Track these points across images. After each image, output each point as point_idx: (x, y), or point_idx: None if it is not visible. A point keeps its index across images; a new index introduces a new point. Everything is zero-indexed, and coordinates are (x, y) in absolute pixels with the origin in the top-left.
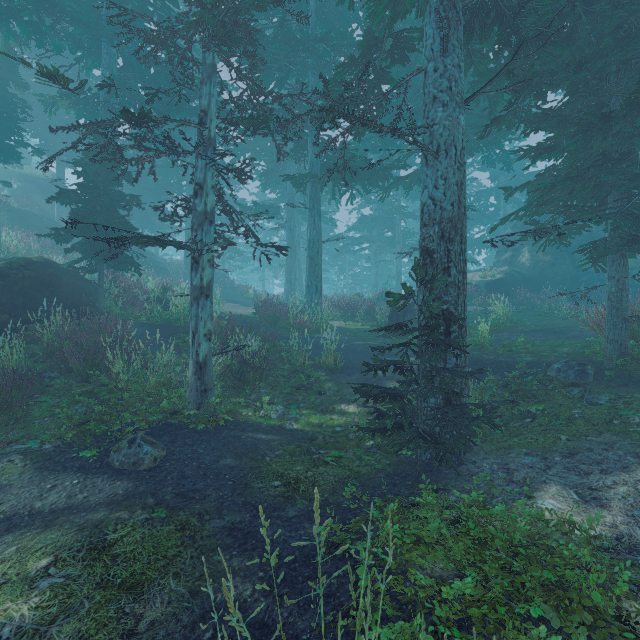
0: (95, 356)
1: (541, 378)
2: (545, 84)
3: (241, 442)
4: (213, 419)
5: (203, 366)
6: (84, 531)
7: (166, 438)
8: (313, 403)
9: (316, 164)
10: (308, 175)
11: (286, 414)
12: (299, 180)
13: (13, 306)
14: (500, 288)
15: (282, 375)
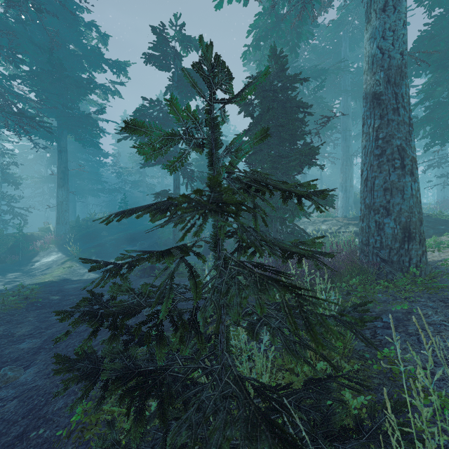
0: None
1: None
2: None
3: None
4: None
5: None
6: None
7: None
8: None
9: None
10: None
11: None
12: None
13: None
14: None
15: None
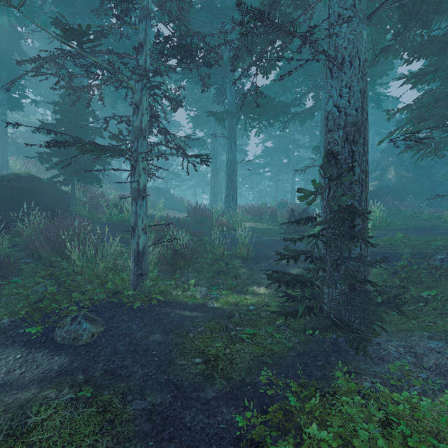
0: (59, 246)
1: (426, 267)
2: (431, 13)
3: (170, 319)
4: (147, 299)
5: (140, 254)
6: (8, 413)
7: (107, 315)
8: (230, 285)
9: (232, 104)
10: (226, 112)
11: (208, 294)
12: (220, 116)
13: (4, 208)
14: (372, 197)
15: (206, 262)
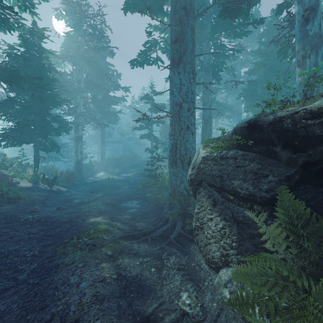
0: None
1: None
2: None
3: None
4: None
5: None
6: None
7: None
8: None
9: None
10: None
11: None
12: None
13: None
14: None
15: None
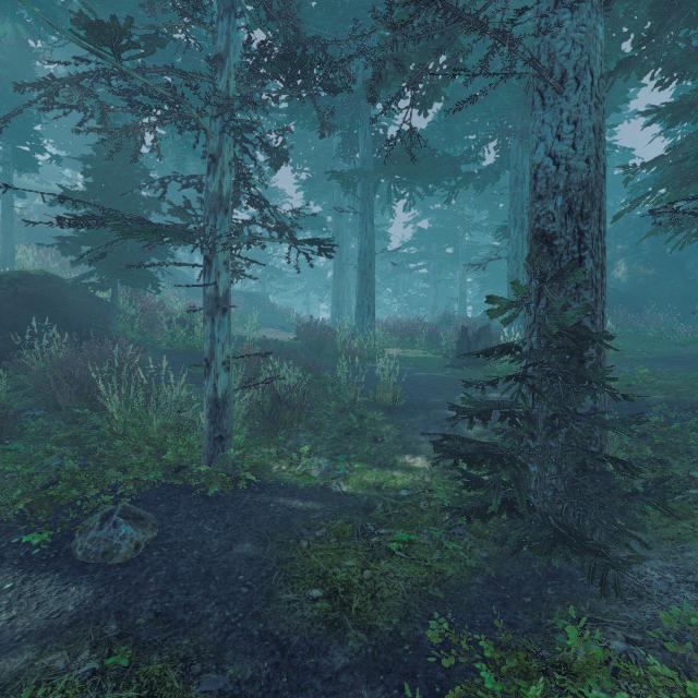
0: (87, 390)
1: (696, 426)
2: None
3: (268, 514)
4: (231, 479)
5: (219, 405)
6: None
7: (163, 507)
8: (367, 454)
9: (368, 160)
10: (359, 172)
11: (332, 470)
12: (348, 178)
13: (2, 328)
14: None
15: (327, 415)
